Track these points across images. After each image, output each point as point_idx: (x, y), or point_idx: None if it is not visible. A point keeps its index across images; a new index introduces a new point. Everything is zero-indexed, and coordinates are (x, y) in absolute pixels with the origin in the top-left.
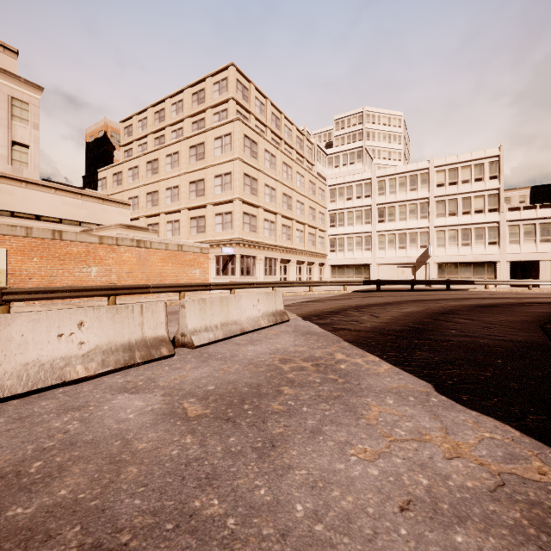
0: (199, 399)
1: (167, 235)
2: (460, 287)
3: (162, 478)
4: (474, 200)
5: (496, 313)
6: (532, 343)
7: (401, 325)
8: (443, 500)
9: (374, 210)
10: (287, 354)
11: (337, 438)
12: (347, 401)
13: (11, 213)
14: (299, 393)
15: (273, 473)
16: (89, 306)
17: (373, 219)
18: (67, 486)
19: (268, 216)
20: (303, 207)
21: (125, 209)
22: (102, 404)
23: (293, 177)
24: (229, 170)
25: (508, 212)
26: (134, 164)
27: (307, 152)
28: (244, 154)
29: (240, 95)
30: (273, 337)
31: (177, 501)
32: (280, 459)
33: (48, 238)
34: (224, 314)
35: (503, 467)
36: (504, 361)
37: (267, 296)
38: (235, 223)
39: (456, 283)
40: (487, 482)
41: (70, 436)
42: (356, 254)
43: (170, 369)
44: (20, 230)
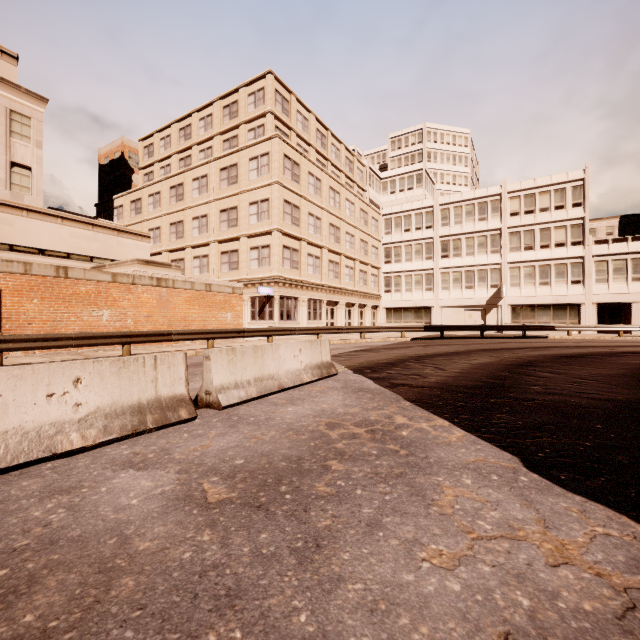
0: (223, 477)
1: (194, 273)
2: (537, 334)
3: (166, 595)
4: (555, 231)
5: (585, 365)
6: (635, 402)
7: (473, 379)
8: (555, 633)
9: (436, 243)
10: (335, 417)
11: (402, 535)
12: (412, 481)
13: (10, 246)
14: (350, 469)
15: (317, 587)
16: (100, 356)
17: (435, 254)
18: (36, 609)
19: (312, 250)
20: (353, 240)
21: (144, 242)
22: (100, 484)
23: (341, 205)
24: (266, 197)
25: (594, 245)
26: (156, 190)
27: (358, 176)
28: (284, 177)
29: (279, 108)
30: (318, 395)
31: (185, 633)
32: (327, 566)
33: (51, 275)
34: (258, 367)
35: (629, 580)
36: (605, 426)
37: (310, 345)
38: (273, 258)
39: (534, 329)
40: (611, 603)
41: (51, 530)
42: (416, 295)
43: (189, 437)
44: (17, 266)
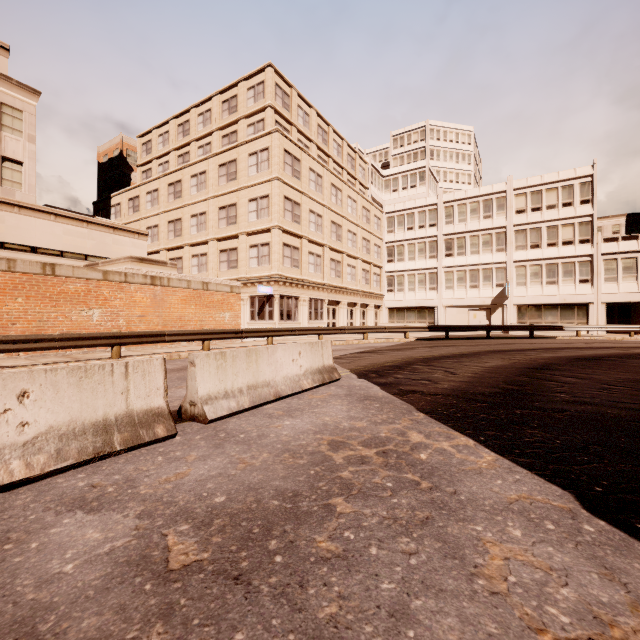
0: (196, 524)
1: (192, 271)
2: (545, 335)
3: None
4: (562, 229)
5: (606, 369)
6: None
7: (489, 385)
8: None
9: (440, 242)
10: (339, 433)
11: (441, 635)
12: (443, 532)
13: (0, 243)
14: (361, 511)
15: None
16: (88, 358)
17: (439, 253)
18: None
19: (313, 248)
20: (355, 239)
21: (141, 240)
22: (31, 536)
23: (343, 202)
24: (266, 193)
25: (603, 243)
26: (153, 187)
27: (360, 173)
28: (285, 173)
29: (280, 102)
30: (319, 405)
31: None
32: None
33: (37, 272)
34: (252, 373)
35: None
36: None
37: (311, 347)
38: (273, 256)
39: (542, 329)
40: None
41: None
42: (419, 294)
43: (163, 461)
44: None
